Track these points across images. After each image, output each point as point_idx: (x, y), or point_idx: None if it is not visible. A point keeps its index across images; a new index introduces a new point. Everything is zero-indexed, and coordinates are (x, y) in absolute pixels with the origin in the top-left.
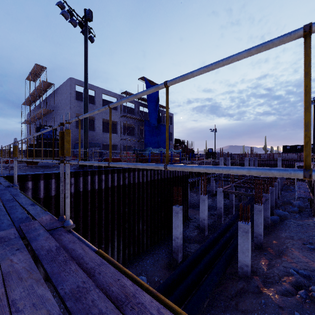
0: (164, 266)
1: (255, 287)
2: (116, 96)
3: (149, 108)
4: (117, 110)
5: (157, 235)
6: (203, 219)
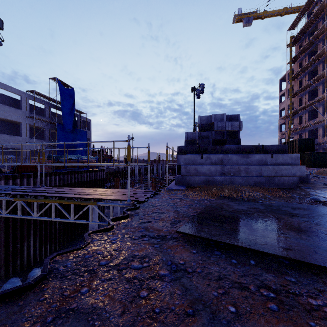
0: None
1: None
2: (19, 93)
3: (63, 112)
4: (21, 109)
5: (74, 232)
6: (116, 213)
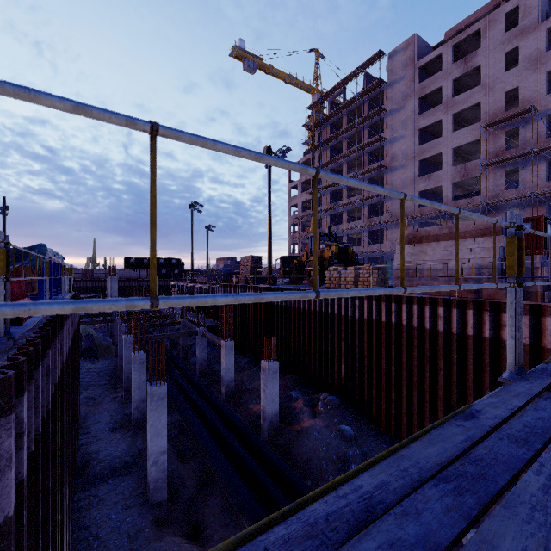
0: (156, 534)
1: (291, 431)
2: None
3: None
4: None
5: None
6: (141, 401)
